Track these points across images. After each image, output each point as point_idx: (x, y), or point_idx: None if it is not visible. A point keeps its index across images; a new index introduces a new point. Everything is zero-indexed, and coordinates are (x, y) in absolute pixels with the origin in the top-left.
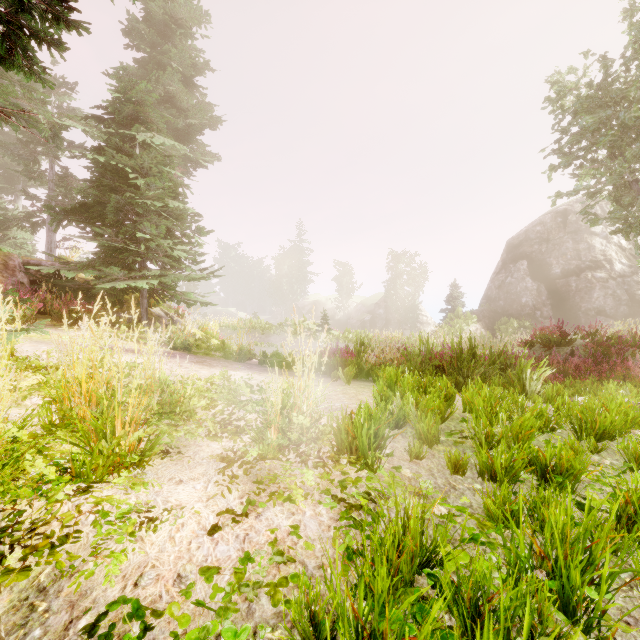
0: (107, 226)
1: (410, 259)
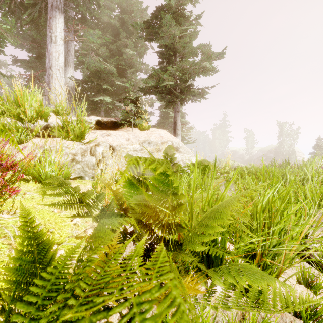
0: (163, 129)
1: (291, 125)
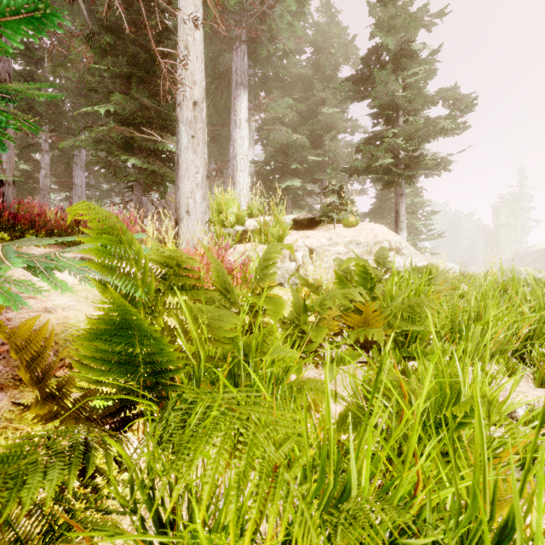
0: (382, 217)
1: None
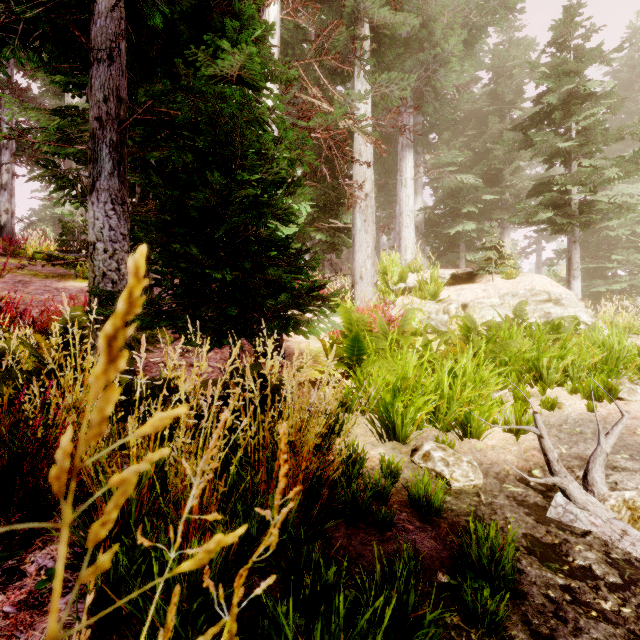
0: (588, 253)
1: None
